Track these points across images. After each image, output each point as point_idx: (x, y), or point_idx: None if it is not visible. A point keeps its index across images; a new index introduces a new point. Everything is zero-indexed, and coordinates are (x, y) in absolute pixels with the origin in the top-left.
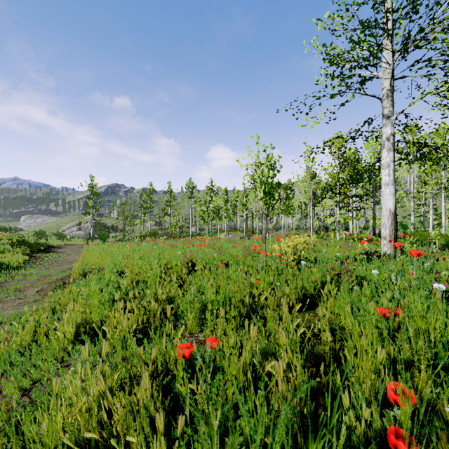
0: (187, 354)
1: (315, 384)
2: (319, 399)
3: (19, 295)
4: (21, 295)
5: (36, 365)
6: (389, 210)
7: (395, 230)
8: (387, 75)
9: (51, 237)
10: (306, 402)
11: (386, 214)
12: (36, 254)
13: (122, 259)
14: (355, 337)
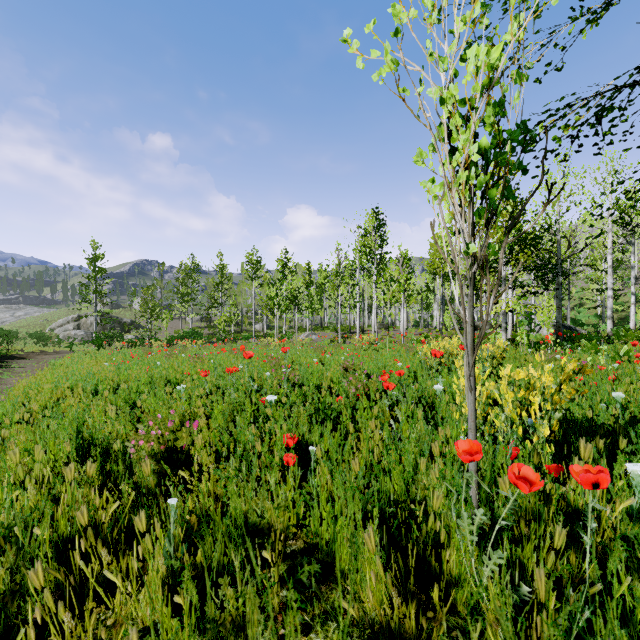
0: None
1: None
2: None
3: None
4: None
5: None
6: None
7: None
8: None
9: (29, 340)
10: None
11: None
12: None
13: None
14: None
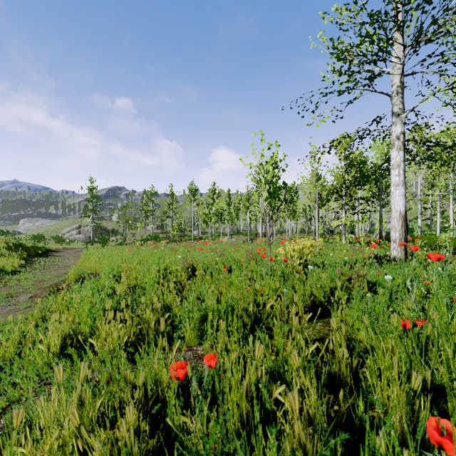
0: (181, 377)
1: (332, 413)
2: (337, 430)
3: (11, 301)
4: (13, 302)
5: (16, 382)
6: (399, 212)
7: (405, 233)
8: (397, 71)
9: (50, 241)
10: (321, 433)
11: (396, 216)
12: (33, 258)
13: (121, 263)
14: (378, 356)
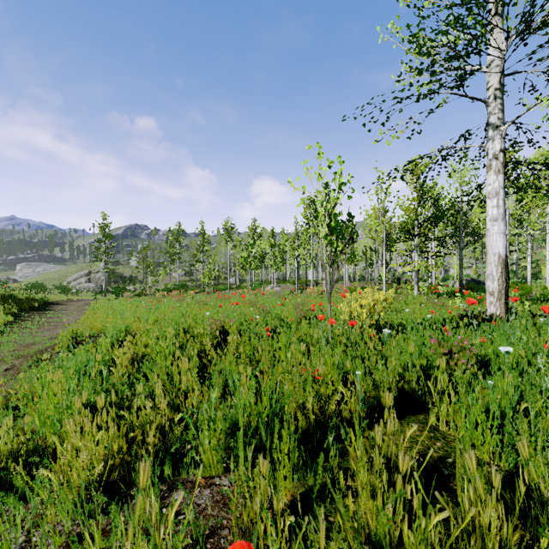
0: None
1: None
2: None
3: None
4: None
5: None
6: (498, 255)
7: (506, 283)
8: (495, 69)
9: (53, 290)
10: None
11: (493, 260)
12: (25, 313)
13: (133, 321)
14: None
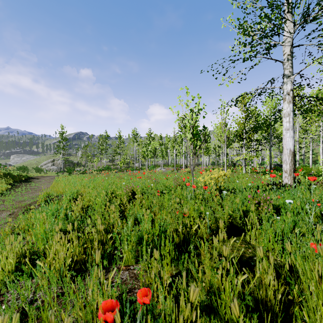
0: (112, 320)
1: None
2: None
3: None
4: None
5: None
6: (289, 150)
7: (294, 165)
8: (288, 43)
9: (32, 170)
10: None
11: (287, 153)
12: (17, 183)
13: (80, 188)
14: (319, 296)
